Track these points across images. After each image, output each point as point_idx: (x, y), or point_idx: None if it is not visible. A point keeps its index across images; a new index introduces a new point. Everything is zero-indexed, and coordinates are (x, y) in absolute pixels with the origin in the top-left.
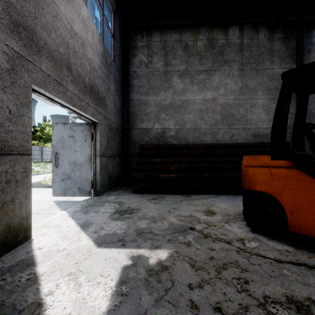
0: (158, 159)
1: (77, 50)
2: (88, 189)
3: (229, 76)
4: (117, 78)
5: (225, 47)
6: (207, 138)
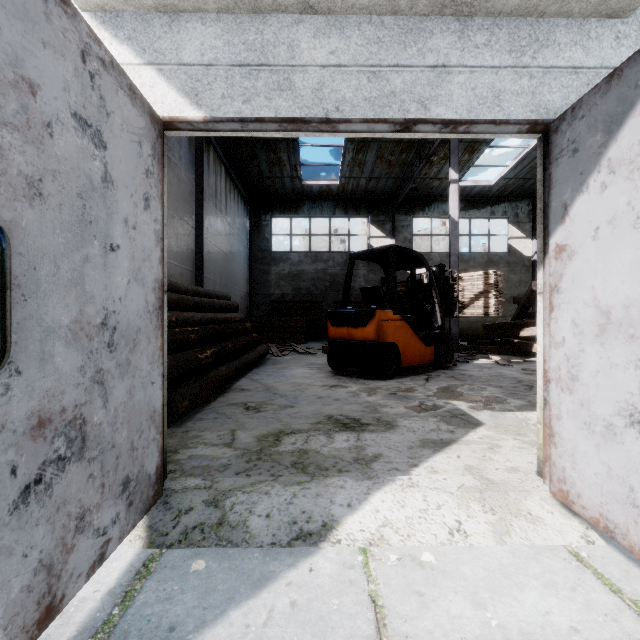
0: None
1: None
2: (156, 464)
3: None
4: None
5: None
6: None
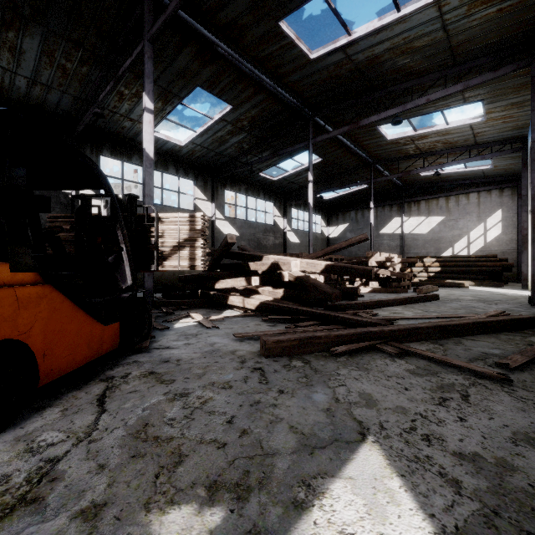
0: None
1: None
2: None
3: None
4: None
5: None
6: None
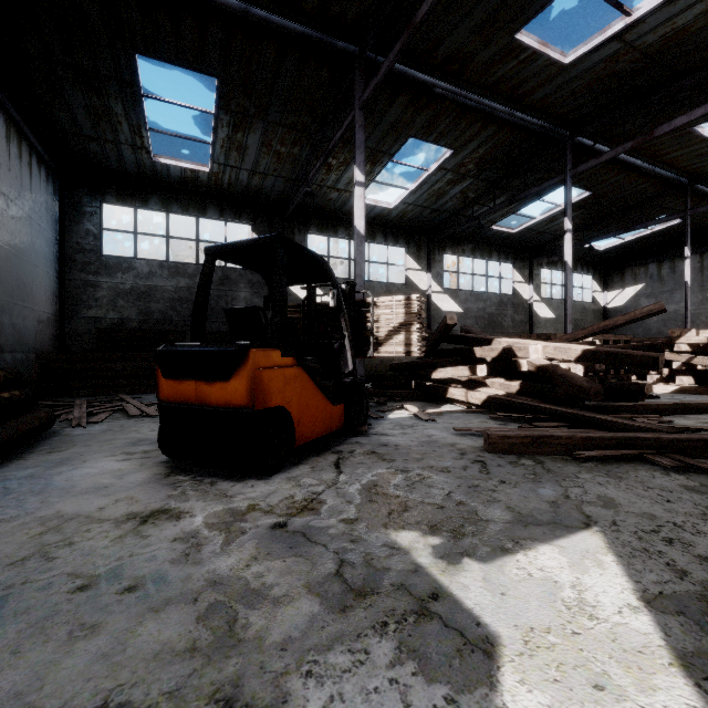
0: None
1: None
2: None
3: None
4: None
5: None
6: None
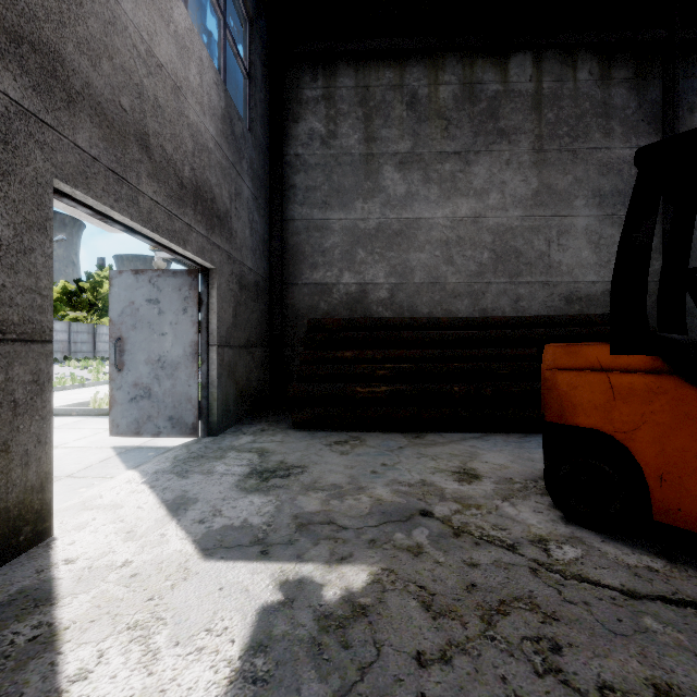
0: (349, 352)
1: (163, 104)
2: (191, 421)
3: (510, 164)
4: (258, 169)
5: (502, 100)
6: (461, 304)
